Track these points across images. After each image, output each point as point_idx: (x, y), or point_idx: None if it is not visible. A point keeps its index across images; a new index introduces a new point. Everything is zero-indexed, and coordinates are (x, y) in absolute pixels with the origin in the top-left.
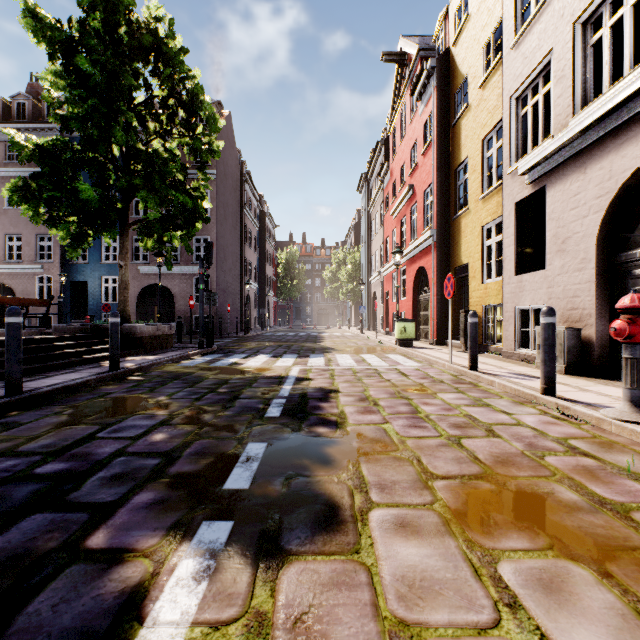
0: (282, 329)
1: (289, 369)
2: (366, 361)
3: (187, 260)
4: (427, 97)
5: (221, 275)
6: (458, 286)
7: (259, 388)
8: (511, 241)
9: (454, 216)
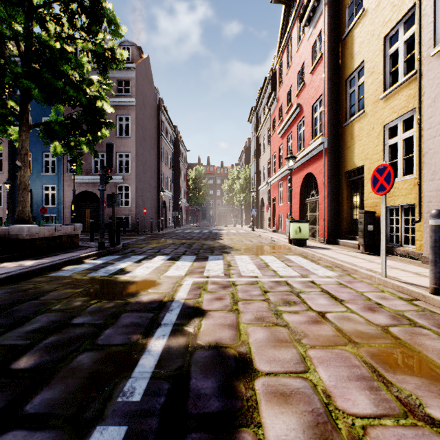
0: (191, 227)
1: (179, 284)
2: (270, 267)
3: (112, 172)
4: (316, 19)
5: (140, 184)
6: (348, 189)
7: (102, 350)
8: (437, 131)
9: (346, 122)
